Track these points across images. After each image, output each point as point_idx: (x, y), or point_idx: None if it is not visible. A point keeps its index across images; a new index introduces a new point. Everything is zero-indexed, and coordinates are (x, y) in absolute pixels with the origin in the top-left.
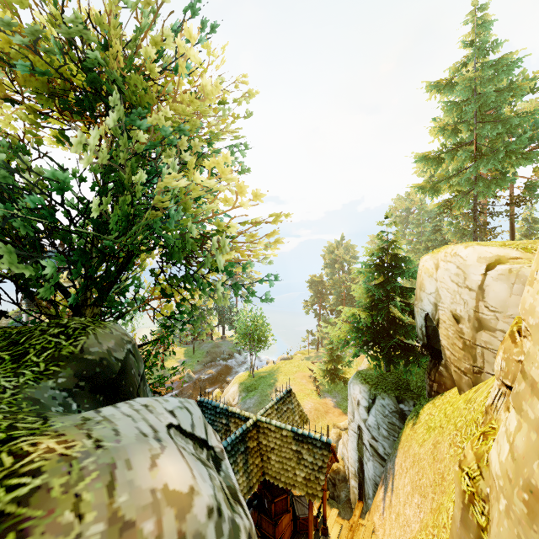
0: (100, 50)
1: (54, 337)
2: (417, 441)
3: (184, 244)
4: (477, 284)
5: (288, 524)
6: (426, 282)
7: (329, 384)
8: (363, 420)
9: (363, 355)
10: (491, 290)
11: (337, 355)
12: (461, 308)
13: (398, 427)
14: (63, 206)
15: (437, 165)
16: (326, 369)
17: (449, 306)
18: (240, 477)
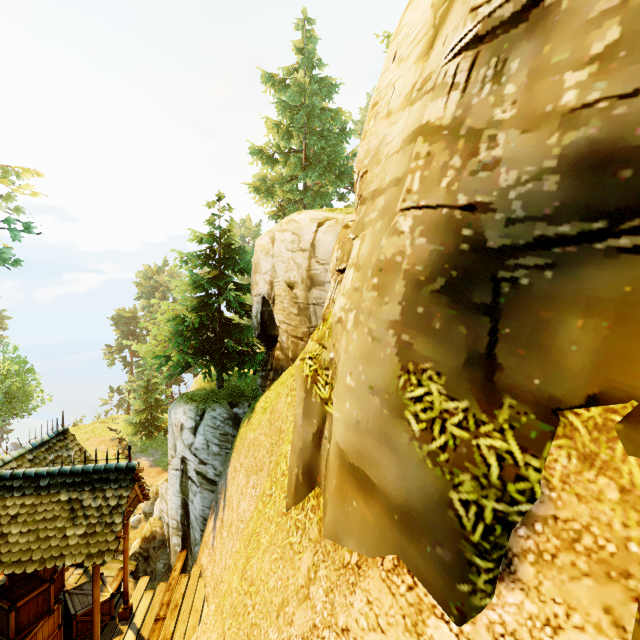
0: None
1: None
2: (253, 430)
3: None
4: (310, 243)
5: (51, 635)
6: (262, 261)
7: (144, 442)
8: (188, 446)
9: None
10: (322, 244)
11: (155, 400)
12: (296, 274)
13: (232, 435)
14: None
15: (272, 164)
16: (139, 422)
17: (284, 277)
18: None
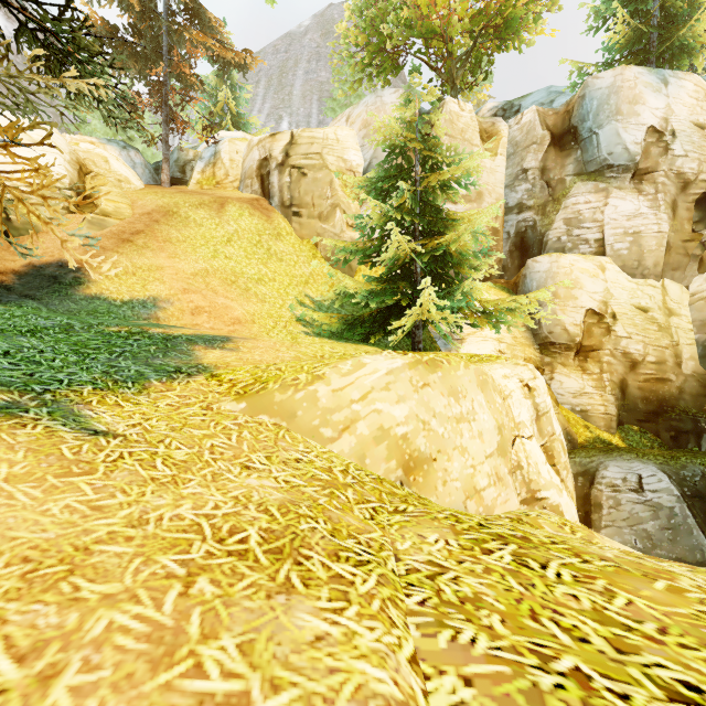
0: None
1: None
2: None
3: None
4: None
5: None
6: None
7: None
8: None
9: None
10: None
11: None
12: None
13: None
14: None
15: None
16: None
17: None
18: None
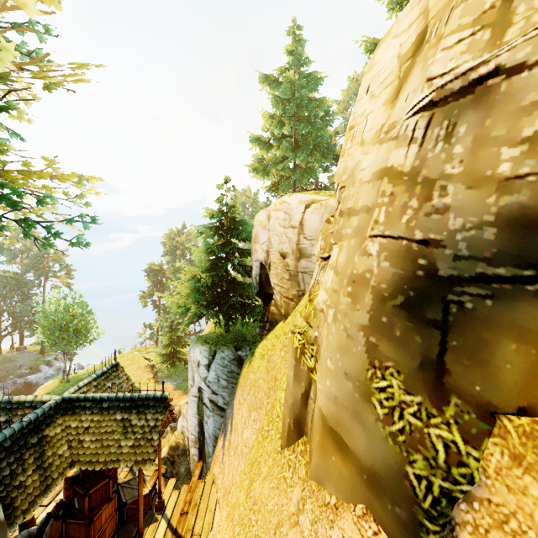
0: None
1: None
2: (253, 372)
3: None
4: (299, 221)
5: (110, 516)
6: (260, 233)
7: (169, 369)
8: (203, 379)
9: None
10: (309, 223)
11: (177, 337)
12: (287, 246)
13: (237, 373)
14: None
15: (268, 149)
16: (165, 354)
17: (278, 248)
18: (28, 478)
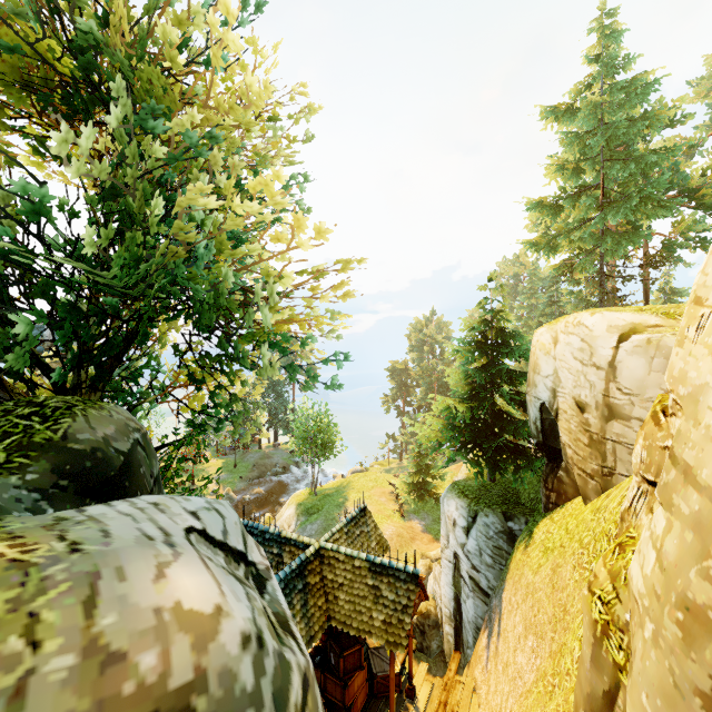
0: (98, 27)
1: (23, 419)
2: (531, 568)
3: (219, 302)
4: (606, 360)
5: (362, 685)
6: (542, 362)
7: (416, 502)
8: (460, 545)
9: (460, 465)
10: (625, 367)
11: (426, 464)
12: (586, 393)
13: (506, 552)
14: (41, 240)
15: (554, 214)
16: (412, 482)
17: (571, 391)
18: (297, 624)
